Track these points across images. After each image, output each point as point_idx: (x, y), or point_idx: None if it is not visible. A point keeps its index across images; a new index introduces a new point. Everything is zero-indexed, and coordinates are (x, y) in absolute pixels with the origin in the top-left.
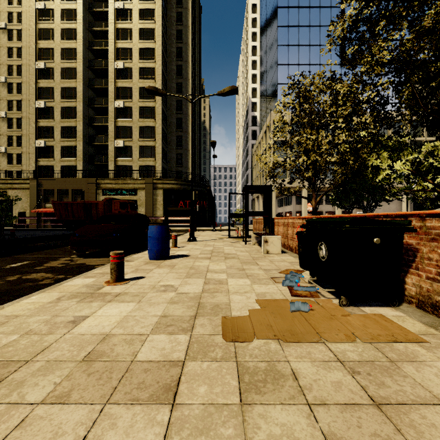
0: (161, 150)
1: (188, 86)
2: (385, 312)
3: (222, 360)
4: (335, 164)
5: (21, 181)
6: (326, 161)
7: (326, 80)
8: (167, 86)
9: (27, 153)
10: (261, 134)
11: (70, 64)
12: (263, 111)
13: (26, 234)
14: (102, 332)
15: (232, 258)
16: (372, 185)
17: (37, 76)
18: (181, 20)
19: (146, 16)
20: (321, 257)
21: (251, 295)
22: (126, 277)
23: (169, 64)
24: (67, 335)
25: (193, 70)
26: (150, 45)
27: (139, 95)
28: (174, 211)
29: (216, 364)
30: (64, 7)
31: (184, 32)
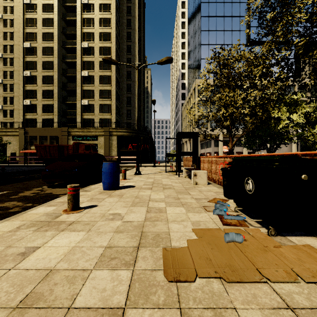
0: (115, 107)
1: (135, 61)
2: (311, 242)
3: (164, 307)
4: (247, 116)
5: (13, 129)
6: (241, 113)
7: (240, 51)
8: (120, 61)
9: (17, 109)
10: (189, 95)
11: (49, 44)
12: (190, 79)
13: (14, 169)
14: (46, 267)
15: (169, 188)
16: (275, 132)
17: (24, 53)
18: (130, 12)
19: (105, 9)
20: (247, 190)
21: (187, 223)
22: (81, 205)
23: (121, 45)
24: (12, 270)
25: (139, 49)
26: (108, 30)
27: (100, 67)
28: (125, 152)
29: (159, 313)
30: (45, 3)
31: (132, 21)
